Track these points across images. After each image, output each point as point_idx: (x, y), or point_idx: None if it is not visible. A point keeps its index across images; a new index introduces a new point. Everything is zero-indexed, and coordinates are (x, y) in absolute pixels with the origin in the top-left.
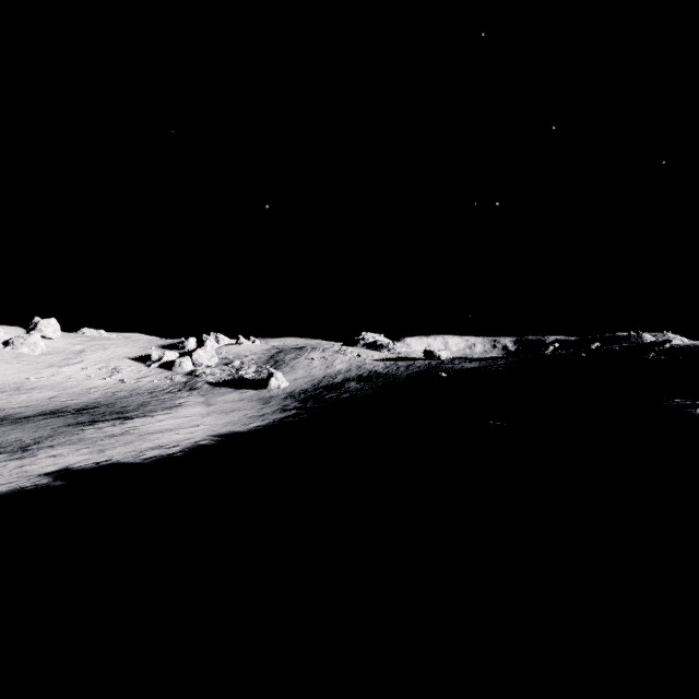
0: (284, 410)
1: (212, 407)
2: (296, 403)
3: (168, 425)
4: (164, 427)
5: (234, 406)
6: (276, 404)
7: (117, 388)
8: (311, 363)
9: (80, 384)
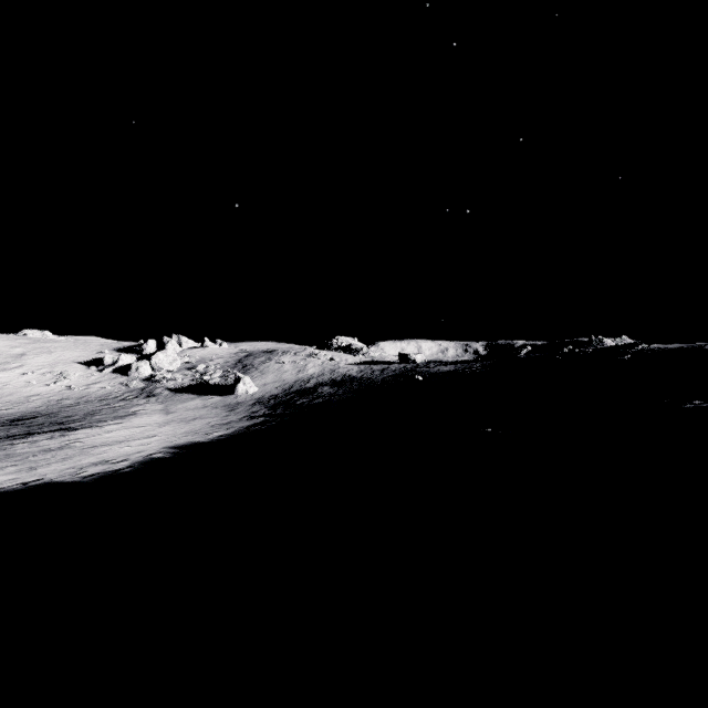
0: (252, 417)
1: (171, 416)
2: (265, 410)
3: (118, 436)
4: (112, 439)
5: (196, 414)
6: (243, 411)
7: (62, 395)
8: (282, 367)
9: (18, 392)
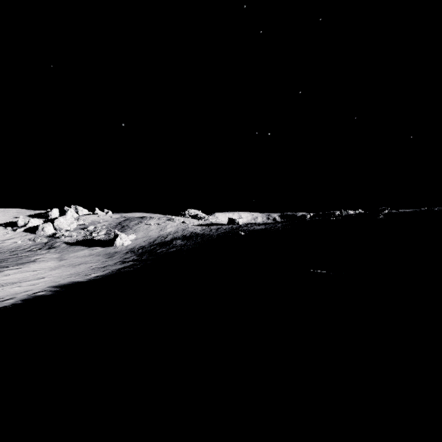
0: (123, 262)
1: (63, 262)
2: (134, 256)
3: (13, 279)
4: (7, 281)
5: (82, 260)
6: (118, 258)
7: None
8: (149, 227)
9: None
